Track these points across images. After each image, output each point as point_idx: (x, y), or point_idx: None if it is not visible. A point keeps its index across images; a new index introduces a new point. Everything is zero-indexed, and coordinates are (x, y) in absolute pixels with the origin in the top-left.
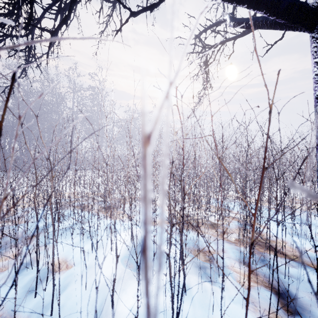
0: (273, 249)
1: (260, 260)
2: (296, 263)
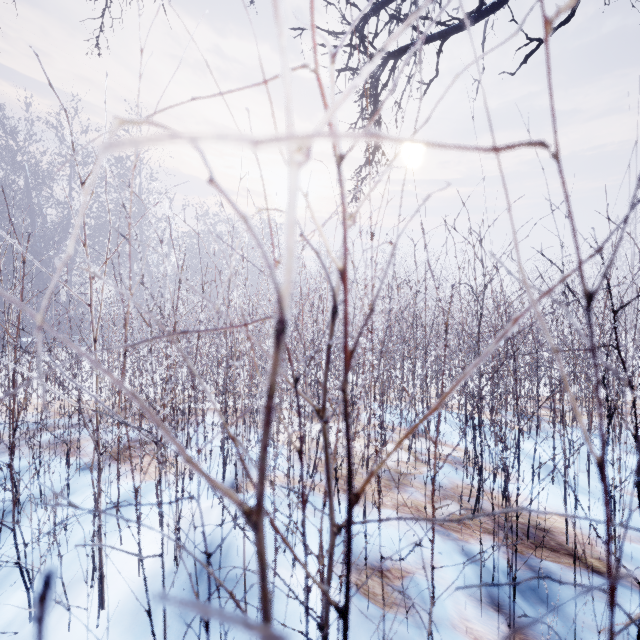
0: (546, 543)
1: (529, 588)
2: None
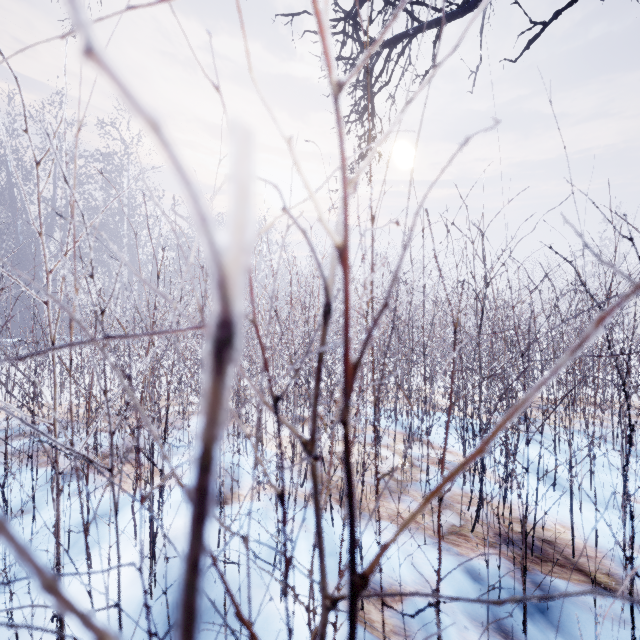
0: (551, 557)
1: (537, 611)
2: (626, 606)
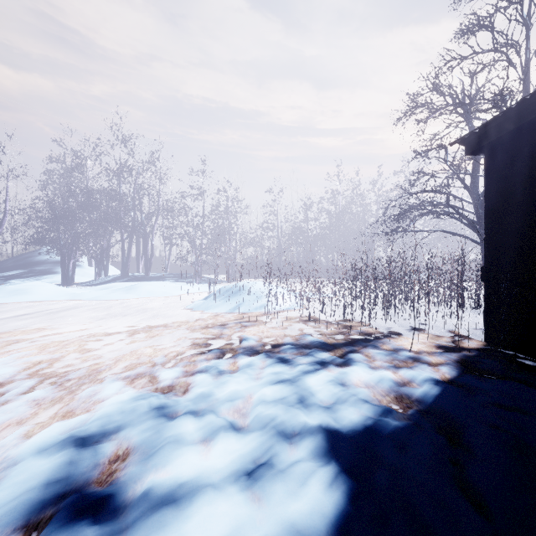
0: None
1: None
2: None
